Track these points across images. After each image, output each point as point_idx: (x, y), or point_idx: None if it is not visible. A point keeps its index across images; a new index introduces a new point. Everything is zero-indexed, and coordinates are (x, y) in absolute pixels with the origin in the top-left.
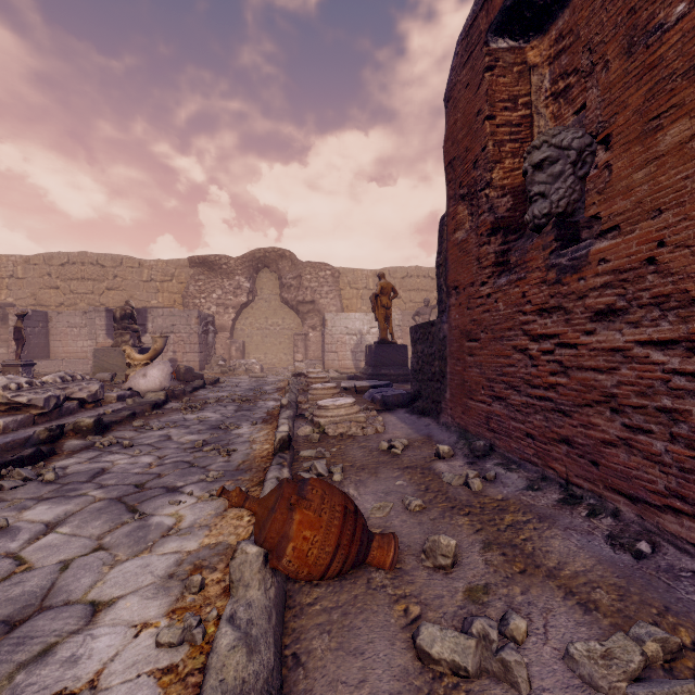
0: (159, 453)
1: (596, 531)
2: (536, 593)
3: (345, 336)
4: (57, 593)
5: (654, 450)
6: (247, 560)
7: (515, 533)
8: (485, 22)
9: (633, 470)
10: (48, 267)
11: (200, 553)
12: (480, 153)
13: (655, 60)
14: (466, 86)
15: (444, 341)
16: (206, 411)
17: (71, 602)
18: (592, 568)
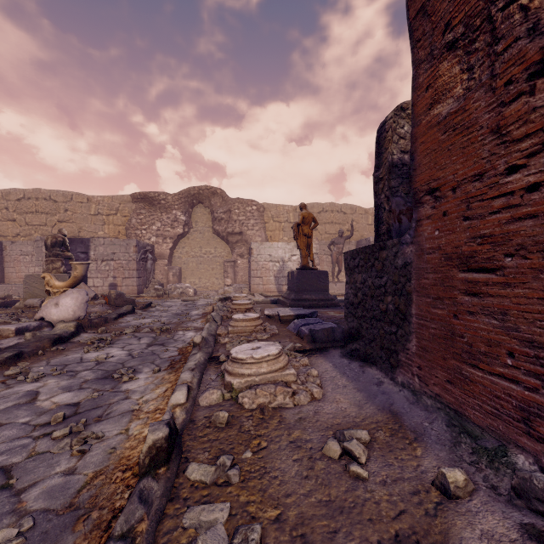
0: None
1: None
2: None
3: (269, 263)
4: None
5: None
6: None
7: None
8: None
9: None
10: (5, 202)
11: None
12: None
13: None
14: None
15: (406, 270)
16: (115, 345)
17: None
18: None
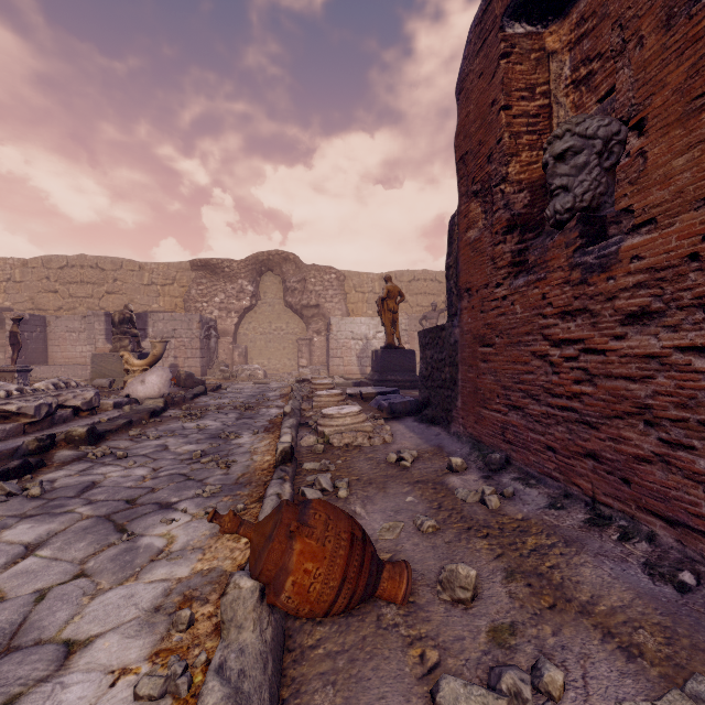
0: (154, 464)
1: (631, 558)
2: (570, 634)
3: (351, 340)
4: (28, 630)
5: (697, 468)
6: (240, 597)
7: (540, 560)
8: (501, 5)
9: (672, 490)
10: (46, 270)
11: (191, 581)
12: (495, 146)
13: (699, 31)
14: (479, 75)
15: (455, 346)
16: (206, 418)
17: (42, 641)
18: (630, 603)
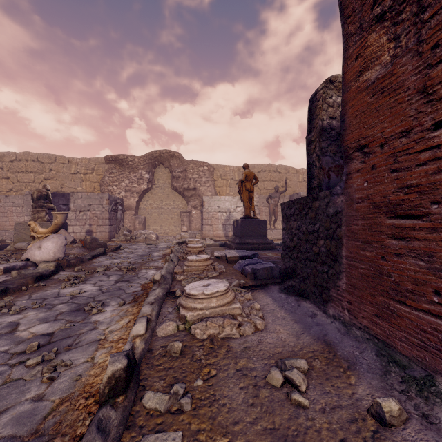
0: None
1: None
2: None
3: (218, 213)
4: None
5: None
6: None
7: None
8: None
9: None
10: (0, 163)
11: None
12: None
13: None
14: None
15: (337, 217)
16: (88, 282)
17: None
18: None
